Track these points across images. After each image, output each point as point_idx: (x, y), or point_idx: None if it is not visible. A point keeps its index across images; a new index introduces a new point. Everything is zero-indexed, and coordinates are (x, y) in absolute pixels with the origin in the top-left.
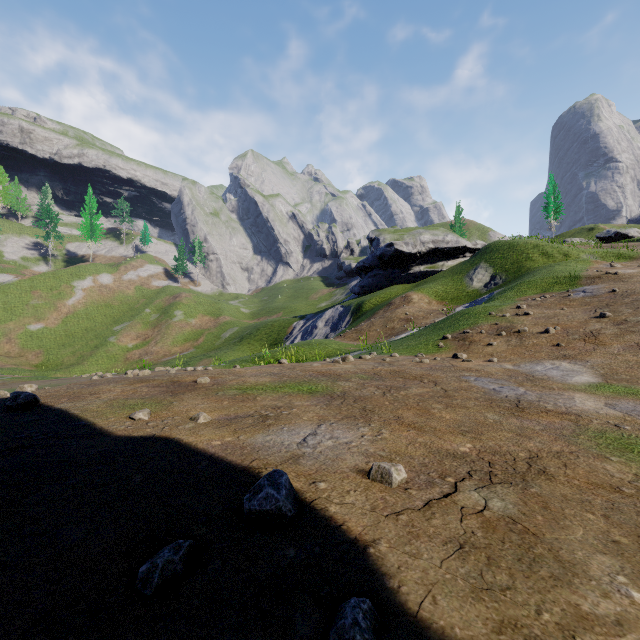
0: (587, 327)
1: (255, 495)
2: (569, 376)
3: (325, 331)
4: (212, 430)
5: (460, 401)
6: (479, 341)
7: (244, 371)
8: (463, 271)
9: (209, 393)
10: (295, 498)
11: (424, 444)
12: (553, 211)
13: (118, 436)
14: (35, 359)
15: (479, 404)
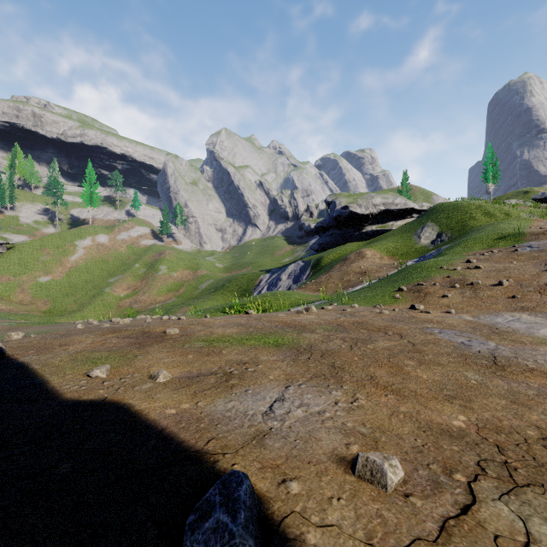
0: (540, 280)
1: (201, 521)
2: (534, 329)
3: (288, 283)
4: (170, 392)
5: (432, 357)
6: (434, 293)
7: (213, 321)
8: (411, 230)
9: (176, 345)
10: (258, 518)
11: (409, 415)
12: (491, 176)
13: (65, 400)
14: (43, 306)
15: (453, 360)
